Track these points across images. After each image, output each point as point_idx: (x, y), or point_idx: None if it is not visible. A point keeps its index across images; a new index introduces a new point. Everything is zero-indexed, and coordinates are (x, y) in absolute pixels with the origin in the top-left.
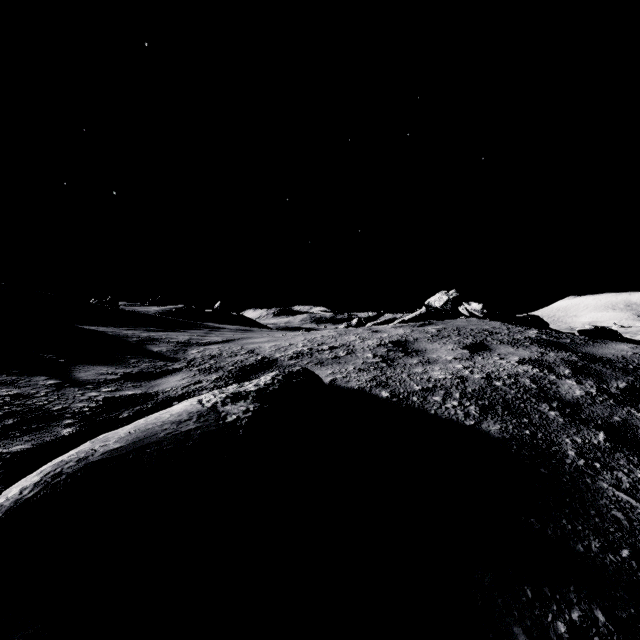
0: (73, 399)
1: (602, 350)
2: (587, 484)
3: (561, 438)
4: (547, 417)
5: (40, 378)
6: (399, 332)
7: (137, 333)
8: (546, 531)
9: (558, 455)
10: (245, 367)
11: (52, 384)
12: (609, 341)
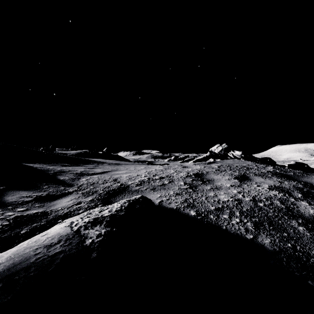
0: None
1: (313, 180)
2: None
3: (313, 250)
4: (298, 231)
5: None
6: (197, 167)
7: (55, 168)
8: None
9: None
10: (109, 191)
11: None
12: None
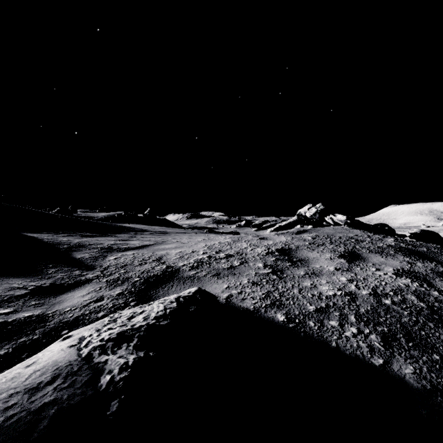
0: None
1: None
2: None
3: None
4: None
5: None
6: (282, 239)
7: (71, 239)
8: None
9: None
10: (149, 278)
11: None
12: None
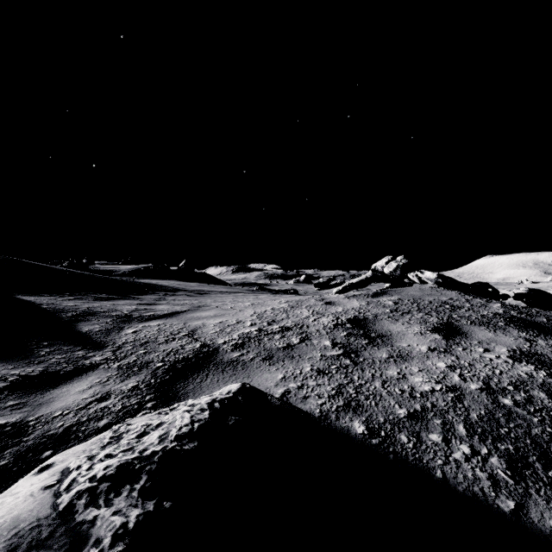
0: None
1: None
2: None
3: None
4: None
5: None
6: (354, 305)
7: (78, 304)
8: None
9: None
10: (176, 364)
11: None
12: None
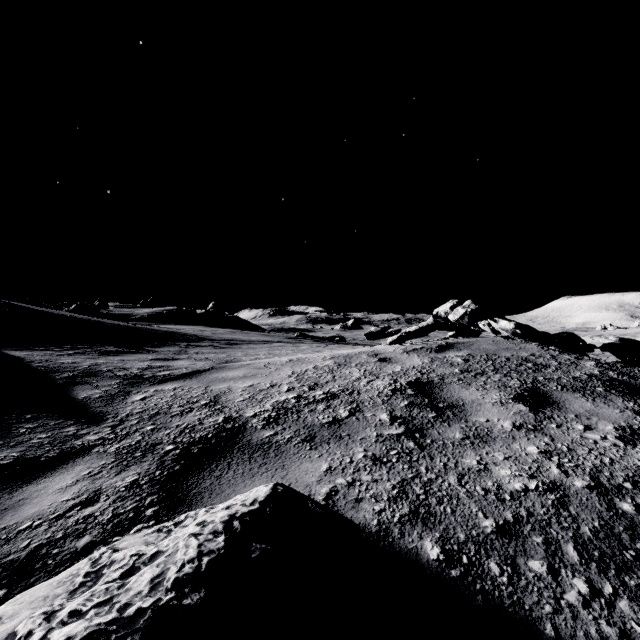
0: None
1: None
2: None
3: None
4: None
5: None
6: (415, 362)
7: (78, 361)
8: None
9: None
10: (191, 447)
11: None
12: None
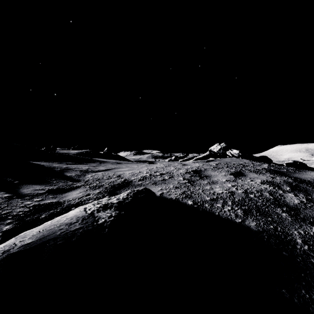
0: (15, 206)
1: (304, 176)
2: (312, 263)
3: (292, 231)
4: (281, 217)
5: (0, 193)
6: (196, 165)
7: (61, 165)
8: (293, 299)
9: (292, 242)
10: (114, 185)
11: (6, 197)
12: (306, 170)
